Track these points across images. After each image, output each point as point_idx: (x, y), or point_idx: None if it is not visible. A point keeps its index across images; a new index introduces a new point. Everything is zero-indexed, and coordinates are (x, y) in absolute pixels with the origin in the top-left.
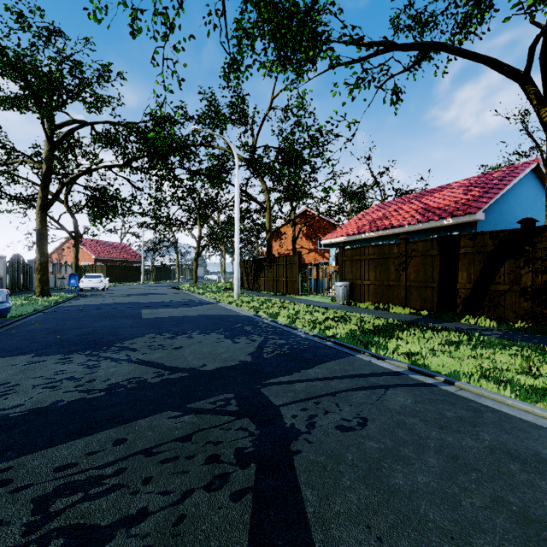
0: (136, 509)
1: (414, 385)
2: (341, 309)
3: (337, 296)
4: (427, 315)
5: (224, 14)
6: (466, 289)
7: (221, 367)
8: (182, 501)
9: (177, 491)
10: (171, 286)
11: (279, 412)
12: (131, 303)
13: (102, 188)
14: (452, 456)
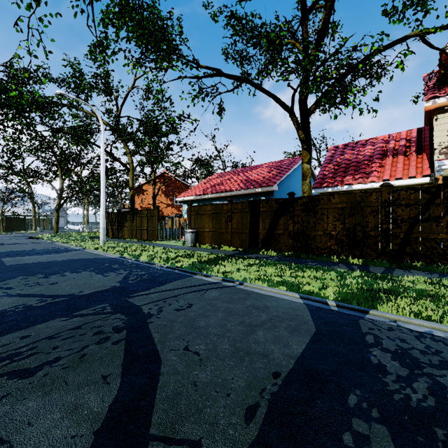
0: (52, 358)
1: (223, 287)
2: (189, 250)
3: (186, 240)
4: (243, 251)
5: (91, 4)
6: (263, 233)
7: (96, 291)
8: (82, 350)
9: (78, 348)
10: (28, 236)
11: (141, 308)
12: None
13: None
14: (229, 312)
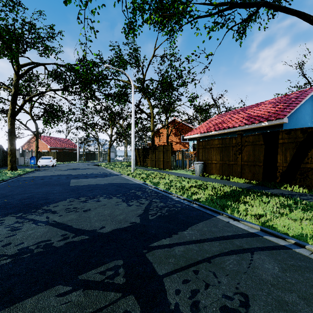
0: None
1: (272, 247)
2: (199, 179)
3: (195, 170)
4: (257, 184)
5: None
6: (283, 166)
7: (116, 228)
8: None
9: None
10: (94, 164)
11: (163, 285)
12: (66, 175)
13: (50, 104)
14: None
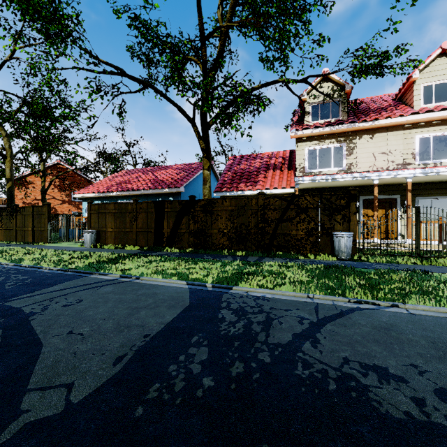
0: None
1: (119, 282)
2: (87, 251)
3: (85, 241)
4: (147, 249)
5: None
6: (168, 232)
7: None
8: None
9: None
10: None
11: (21, 309)
12: None
13: None
14: (120, 301)
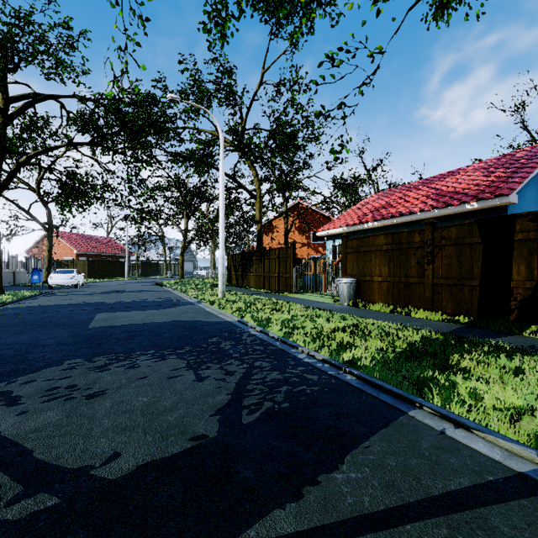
0: None
1: None
2: (349, 313)
3: (340, 295)
4: (469, 323)
5: None
6: (525, 288)
7: (148, 462)
8: None
9: None
10: (155, 282)
11: None
12: (92, 304)
13: (68, 171)
14: None
